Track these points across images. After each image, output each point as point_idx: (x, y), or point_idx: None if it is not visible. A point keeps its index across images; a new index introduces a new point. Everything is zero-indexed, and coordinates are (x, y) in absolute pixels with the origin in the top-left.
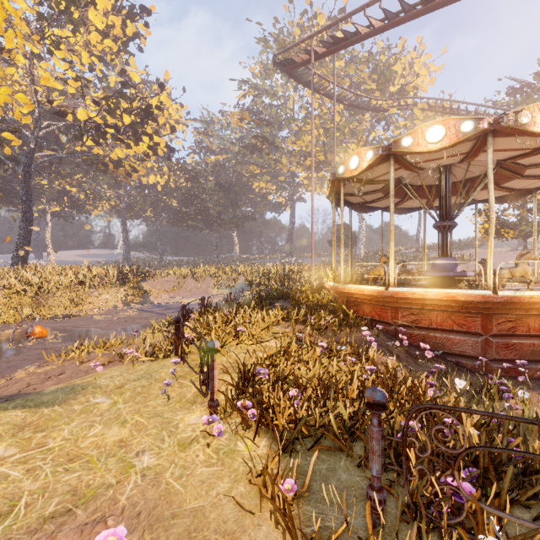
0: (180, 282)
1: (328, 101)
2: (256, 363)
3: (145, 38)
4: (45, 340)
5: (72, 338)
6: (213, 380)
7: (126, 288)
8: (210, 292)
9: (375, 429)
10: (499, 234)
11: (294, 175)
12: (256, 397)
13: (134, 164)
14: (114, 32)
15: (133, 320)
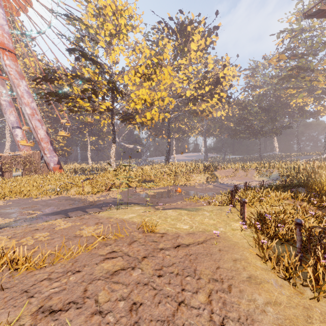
0: (234, 172)
1: None
2: (265, 212)
3: (215, 41)
4: (181, 193)
5: (189, 194)
6: (244, 213)
7: (207, 174)
8: (253, 178)
9: (297, 232)
10: None
11: None
12: (261, 222)
13: (210, 110)
14: (201, 47)
15: (211, 190)
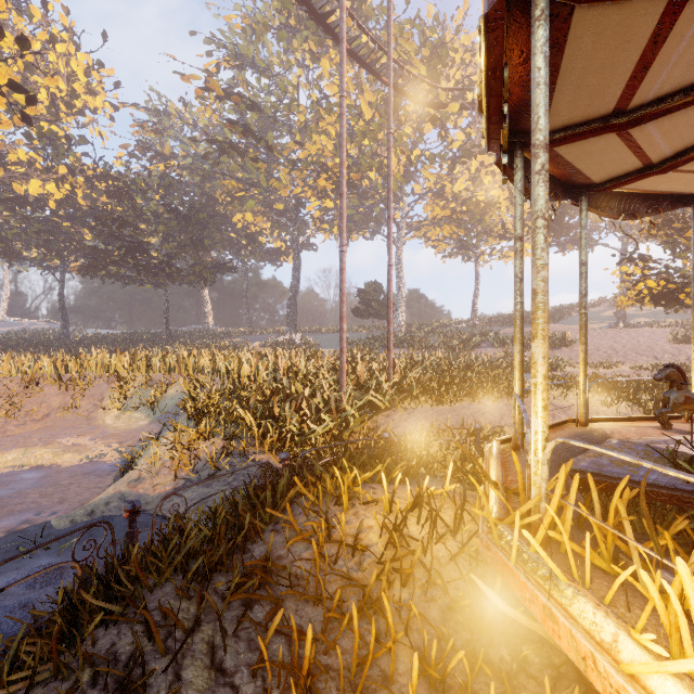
0: (18, 394)
1: (352, 91)
2: None
3: None
4: None
5: None
6: None
7: None
8: (99, 417)
9: None
10: (671, 298)
11: (300, 203)
12: None
13: None
14: None
15: None
